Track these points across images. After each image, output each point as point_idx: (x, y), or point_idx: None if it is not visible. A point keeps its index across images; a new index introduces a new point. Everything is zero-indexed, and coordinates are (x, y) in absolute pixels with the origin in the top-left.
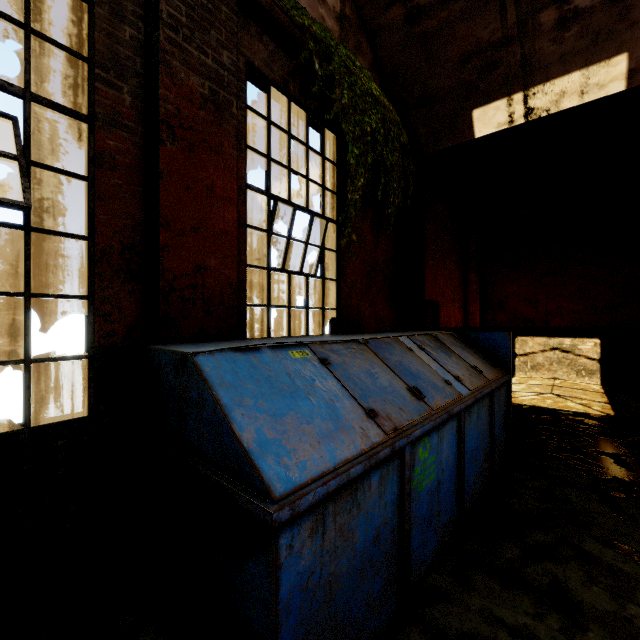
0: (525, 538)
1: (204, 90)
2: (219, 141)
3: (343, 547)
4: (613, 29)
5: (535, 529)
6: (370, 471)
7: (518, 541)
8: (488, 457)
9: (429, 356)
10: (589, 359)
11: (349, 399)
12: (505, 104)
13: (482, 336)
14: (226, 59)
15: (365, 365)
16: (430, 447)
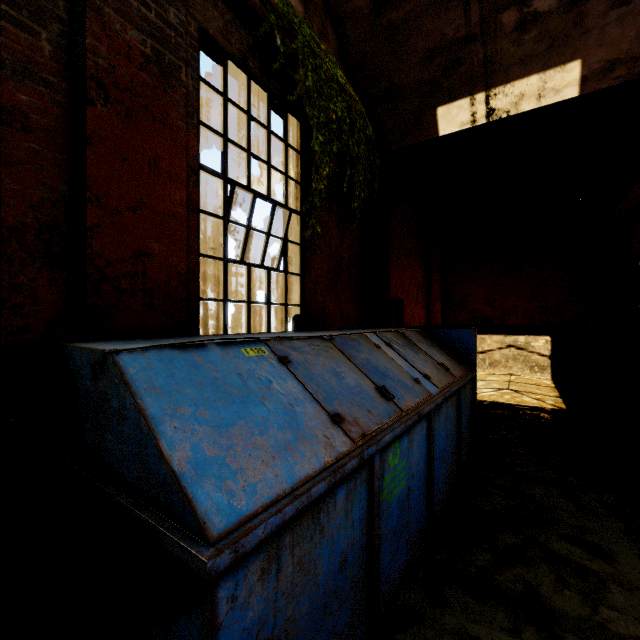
0: (495, 541)
1: (145, 48)
2: (164, 110)
3: (303, 583)
4: (568, 35)
5: (504, 530)
6: (335, 487)
7: (488, 545)
8: (455, 457)
9: (397, 353)
10: (541, 356)
11: (311, 403)
12: (468, 103)
13: (448, 333)
14: (173, 17)
15: (330, 363)
16: (400, 452)
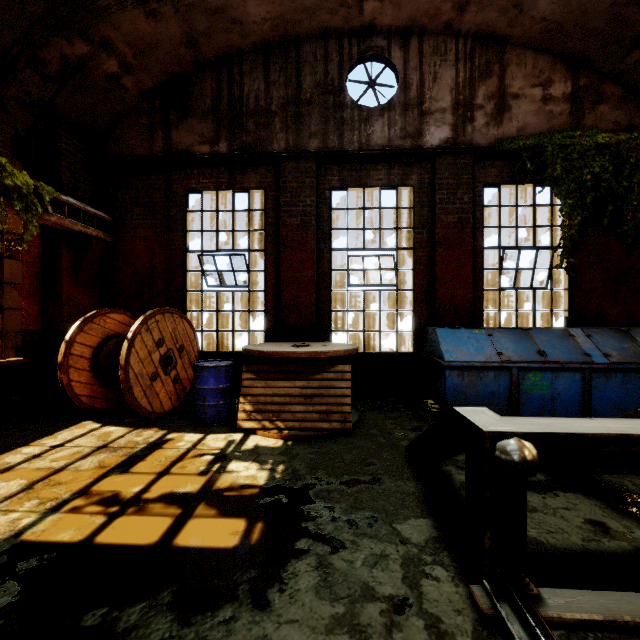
0: None
1: (454, 220)
2: (462, 238)
3: (472, 387)
4: None
5: None
6: (488, 369)
7: None
8: None
9: (591, 341)
10: None
11: (492, 348)
12: None
13: None
14: (466, 199)
15: (515, 338)
16: (542, 377)
